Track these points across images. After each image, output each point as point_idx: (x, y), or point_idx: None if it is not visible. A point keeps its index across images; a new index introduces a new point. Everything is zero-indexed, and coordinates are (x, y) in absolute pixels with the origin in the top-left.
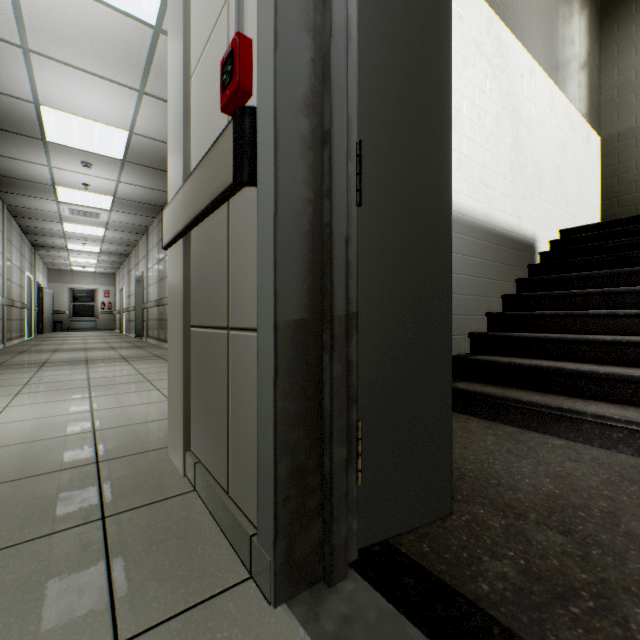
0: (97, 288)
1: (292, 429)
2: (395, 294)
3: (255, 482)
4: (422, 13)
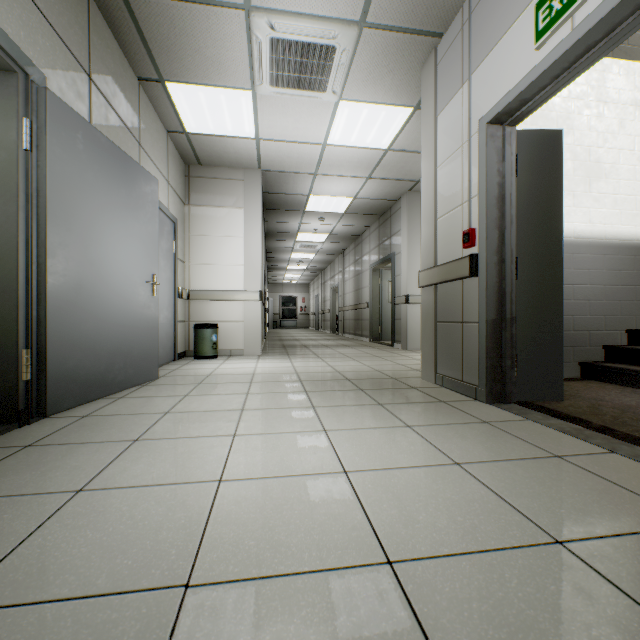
0: (297, 295)
1: (491, 352)
2: (532, 309)
3: (476, 372)
4: (546, 197)
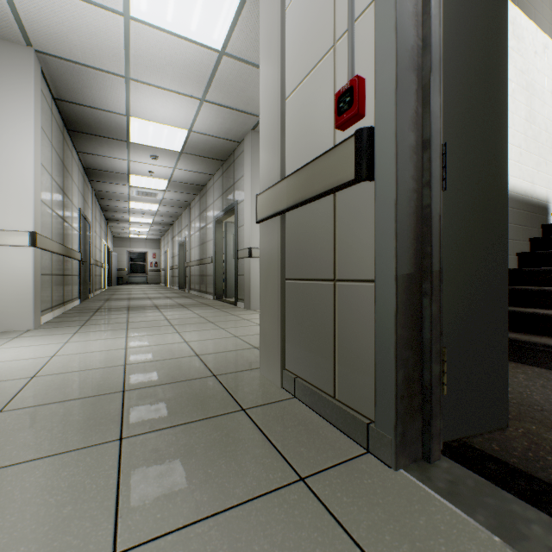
0: (147, 251)
1: (405, 349)
2: (466, 255)
3: (368, 387)
4: (486, 38)
